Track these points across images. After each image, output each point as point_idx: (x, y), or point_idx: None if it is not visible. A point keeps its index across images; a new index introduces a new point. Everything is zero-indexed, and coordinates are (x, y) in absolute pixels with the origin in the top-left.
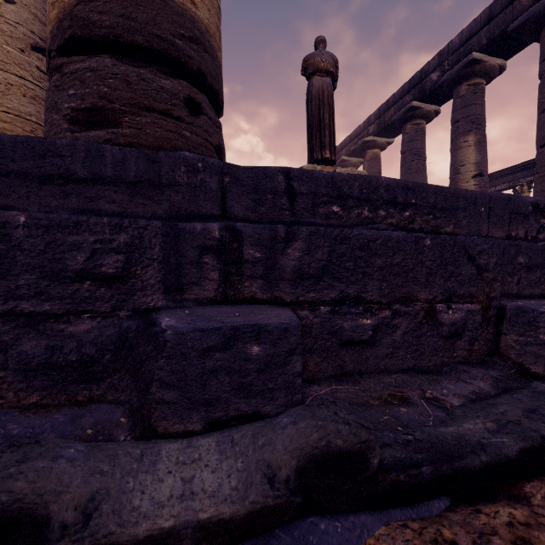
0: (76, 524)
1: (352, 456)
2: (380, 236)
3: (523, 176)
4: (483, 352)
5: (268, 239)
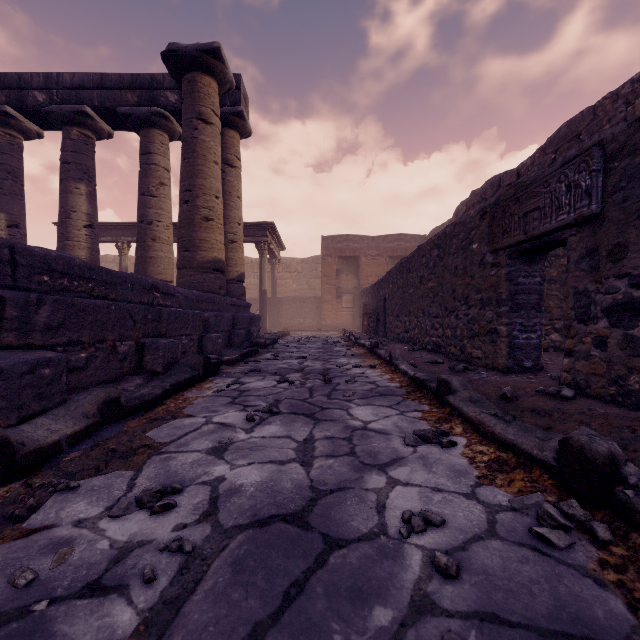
0: (19, 447)
1: (116, 400)
2: (91, 303)
3: (124, 235)
4: (135, 368)
5: (23, 303)
